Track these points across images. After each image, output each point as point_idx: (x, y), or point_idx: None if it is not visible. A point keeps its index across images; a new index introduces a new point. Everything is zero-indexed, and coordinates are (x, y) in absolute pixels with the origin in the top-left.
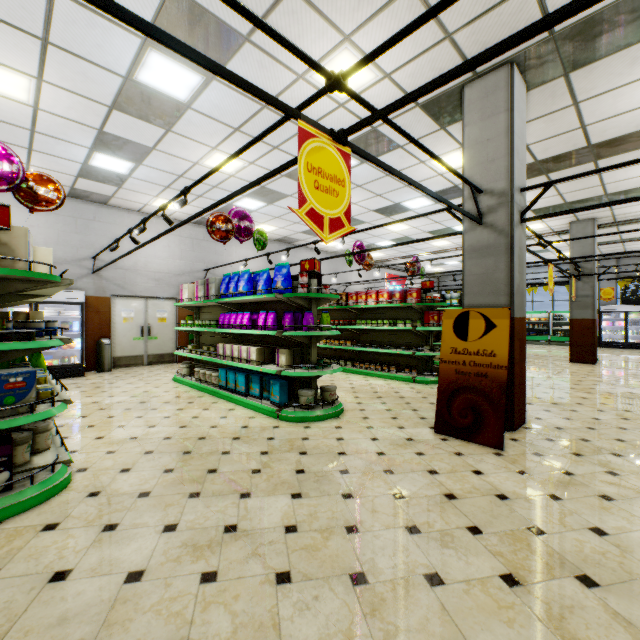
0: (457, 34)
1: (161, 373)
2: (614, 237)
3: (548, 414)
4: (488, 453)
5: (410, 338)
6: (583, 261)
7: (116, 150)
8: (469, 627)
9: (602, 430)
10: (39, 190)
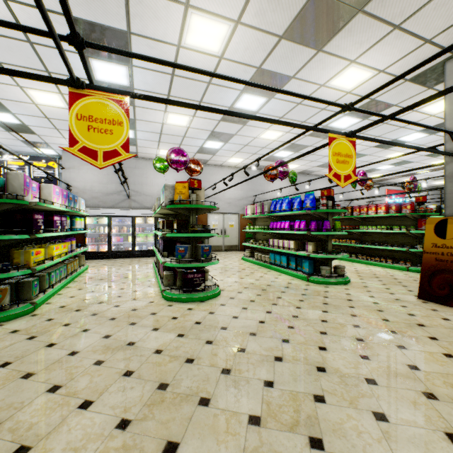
0: (434, 38)
1: (233, 255)
2: None
3: None
4: None
5: (404, 239)
6: None
7: (217, 138)
8: (417, 361)
9: None
10: (194, 167)
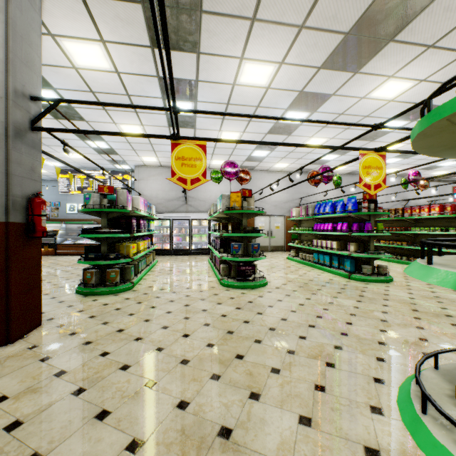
0: None
1: (279, 255)
2: None
3: None
4: None
5: None
6: None
7: (263, 148)
8: (428, 336)
9: None
10: (244, 176)
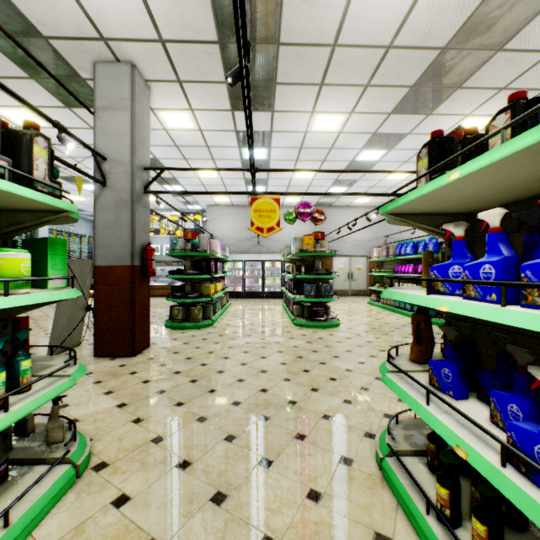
0: None
1: (359, 300)
2: None
3: None
4: None
5: None
6: None
7: (341, 184)
8: None
9: None
10: (318, 216)
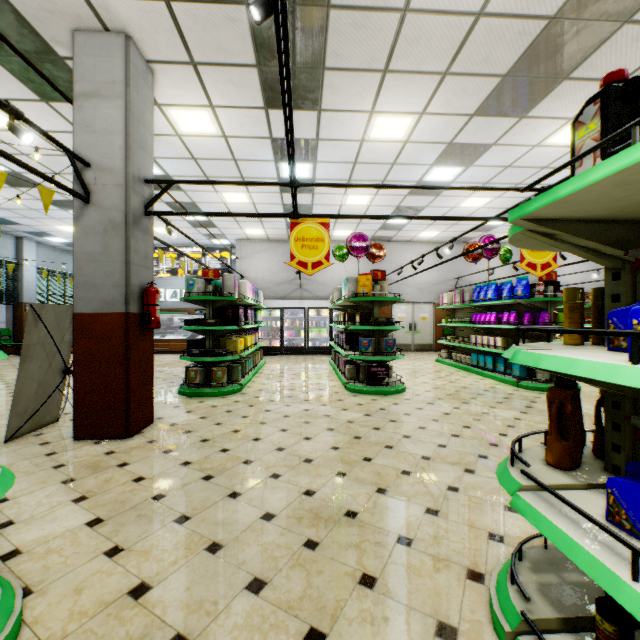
0: None
1: (425, 357)
2: None
3: None
4: None
5: None
6: None
7: (403, 213)
8: None
9: None
10: (376, 252)
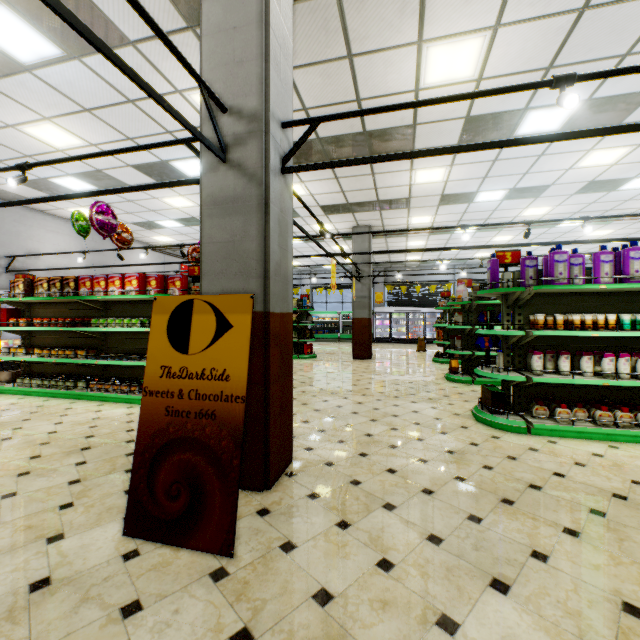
0: None
1: None
2: (384, 248)
3: (322, 437)
4: (201, 578)
5: None
6: (362, 263)
7: None
8: None
9: (375, 455)
10: None
